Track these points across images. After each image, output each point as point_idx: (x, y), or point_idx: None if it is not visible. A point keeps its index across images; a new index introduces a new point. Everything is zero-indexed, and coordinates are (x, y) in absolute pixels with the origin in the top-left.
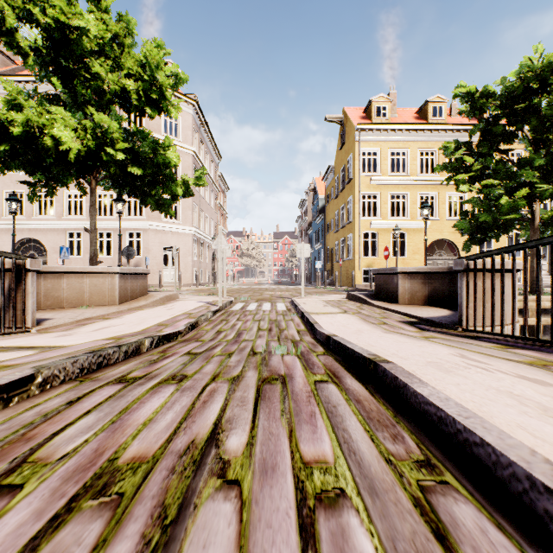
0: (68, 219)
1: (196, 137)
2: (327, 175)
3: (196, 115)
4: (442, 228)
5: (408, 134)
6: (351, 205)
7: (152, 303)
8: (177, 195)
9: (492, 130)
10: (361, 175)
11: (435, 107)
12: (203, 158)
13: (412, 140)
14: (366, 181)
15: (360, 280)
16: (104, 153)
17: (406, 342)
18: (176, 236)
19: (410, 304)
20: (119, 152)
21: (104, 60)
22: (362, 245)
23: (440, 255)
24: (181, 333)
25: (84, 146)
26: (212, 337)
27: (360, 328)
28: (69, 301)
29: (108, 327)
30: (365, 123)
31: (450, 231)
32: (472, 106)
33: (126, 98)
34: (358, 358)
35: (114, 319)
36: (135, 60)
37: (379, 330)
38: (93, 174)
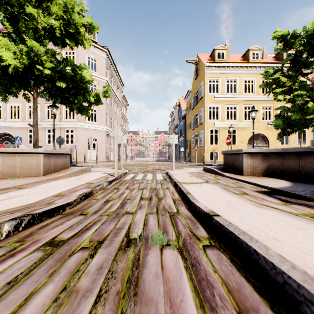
0: (29, 121)
1: (108, 72)
2: (187, 96)
3: (108, 58)
4: (258, 127)
5: (237, 69)
6: (202, 113)
7: (69, 174)
8: (92, 103)
9: (298, 60)
10: (208, 94)
11: (253, 53)
12: (112, 85)
13: (240, 73)
14: (212, 98)
15: (208, 158)
16: (36, 69)
17: (306, 229)
18: (95, 132)
19: (252, 175)
20: (47, 69)
21: (42, 12)
22: (209, 137)
23: (256, 143)
24: (69, 205)
25: (21, 64)
26: (98, 208)
27: (228, 199)
28: (4, 174)
29: (10, 198)
30: (211, 62)
31: (263, 128)
32: (284, 45)
33: (52, 33)
34: (298, 293)
35: (27, 188)
36: (61, 9)
37: (247, 202)
38: (35, 88)
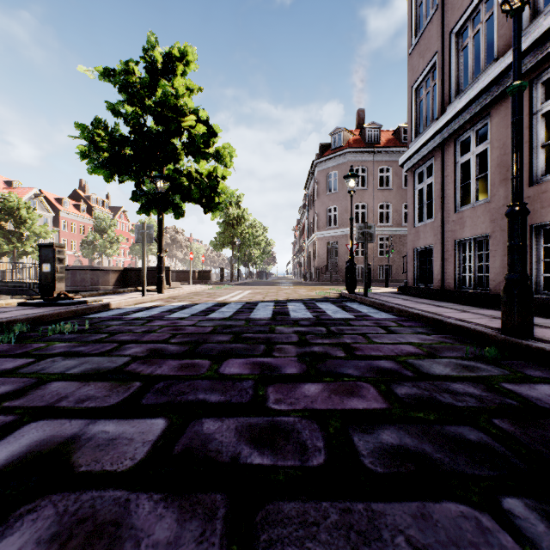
0: None
1: None
2: None
3: None
4: None
5: None
6: None
7: None
8: None
9: None
10: None
11: None
12: None
13: None
14: None
15: None
16: None
17: None
18: None
19: None
20: None
21: None
22: None
23: None
24: None
25: None
26: None
27: None
28: None
29: None
30: None
31: None
32: None
33: None
34: None
35: None
36: None
37: None
38: None
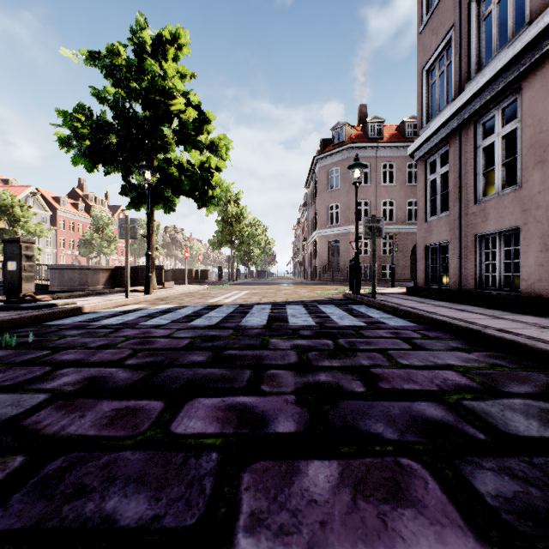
0: None
1: None
2: None
3: None
4: None
5: None
6: None
7: None
8: None
9: None
10: None
11: None
12: None
13: None
14: None
15: None
16: None
17: None
18: None
19: None
20: None
21: None
22: None
23: None
24: None
25: None
26: None
27: None
28: None
29: None
30: None
31: None
32: None
33: None
34: None
35: None
36: None
37: None
38: None
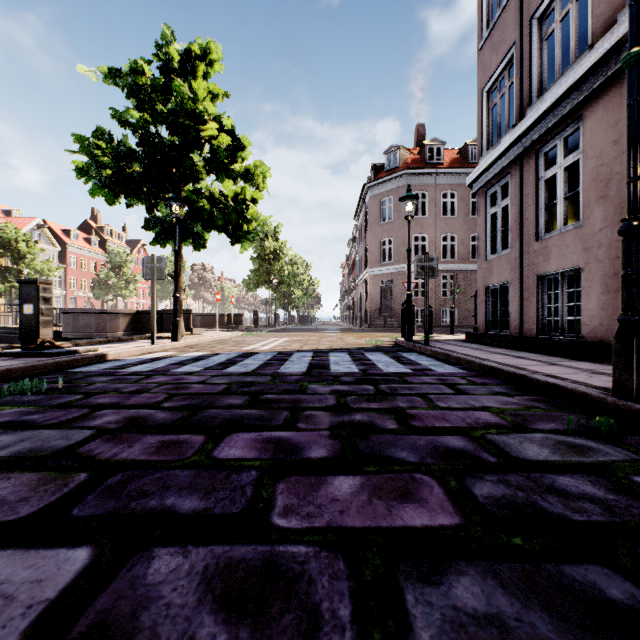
0: None
1: None
2: None
3: None
4: None
5: None
6: None
7: None
8: None
9: None
10: None
11: None
12: None
13: None
14: None
15: None
16: None
17: None
18: None
19: None
20: None
21: None
22: None
23: None
24: None
25: None
26: None
27: None
28: None
29: None
30: None
31: None
32: None
33: None
34: None
35: None
36: None
37: None
38: None
